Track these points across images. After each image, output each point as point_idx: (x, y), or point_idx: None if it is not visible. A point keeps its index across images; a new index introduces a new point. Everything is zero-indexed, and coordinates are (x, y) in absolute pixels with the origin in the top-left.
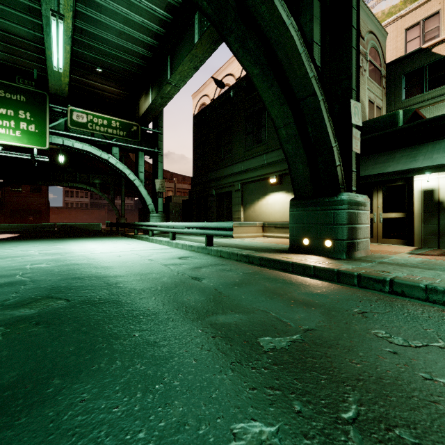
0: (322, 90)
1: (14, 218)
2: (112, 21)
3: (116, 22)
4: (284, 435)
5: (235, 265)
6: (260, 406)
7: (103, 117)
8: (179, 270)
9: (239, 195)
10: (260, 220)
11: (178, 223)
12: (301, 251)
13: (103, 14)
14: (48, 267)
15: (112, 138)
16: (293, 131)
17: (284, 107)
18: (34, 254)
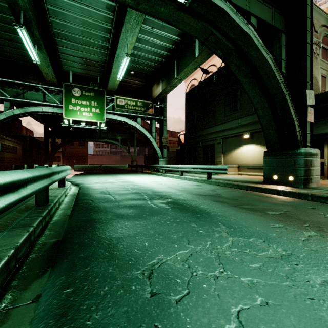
0: (287, 88)
1: (70, 161)
2: (145, 46)
3: (147, 46)
4: (286, 226)
5: (233, 189)
6: (276, 222)
7: (133, 100)
8: (204, 191)
9: (220, 146)
10: (236, 163)
11: (186, 165)
12: (272, 183)
13: (140, 43)
14: (137, 187)
15: (137, 112)
16: (267, 112)
17: (262, 98)
18: (117, 182)
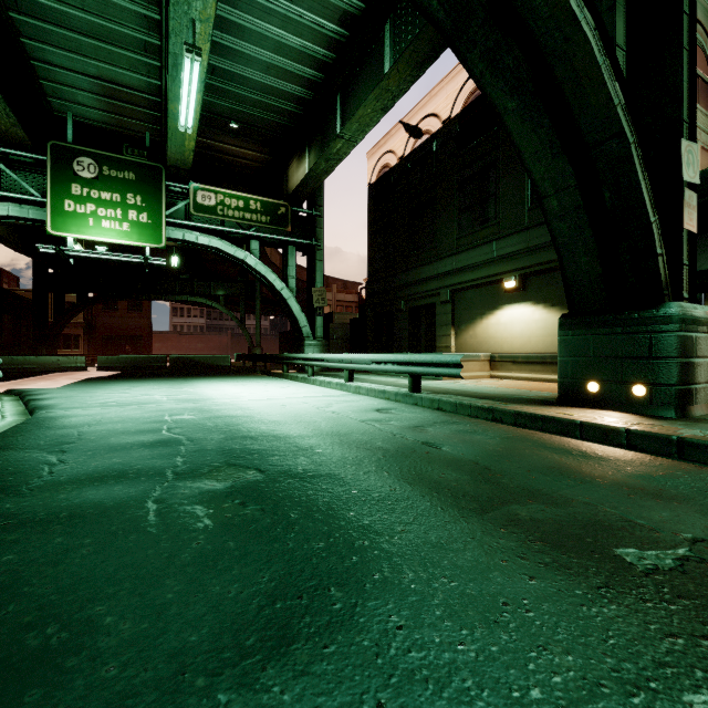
0: (632, 127)
1: (107, 348)
2: (258, 51)
3: (263, 51)
4: None
5: (477, 424)
6: None
7: (238, 196)
8: (391, 430)
9: (448, 309)
10: (485, 350)
11: (359, 355)
12: (583, 403)
13: (245, 42)
14: (195, 420)
15: (250, 227)
16: (572, 201)
17: (559, 160)
18: (163, 401)
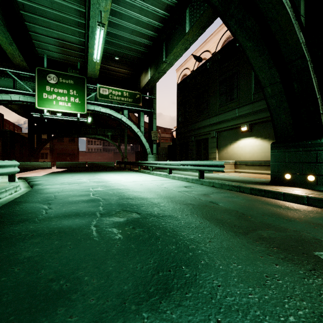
0: (308, 53)
1: (59, 159)
2: (128, 24)
3: (130, 24)
4: None
5: (233, 193)
6: None
7: (118, 90)
8: (193, 196)
9: (214, 140)
10: (232, 159)
11: (174, 162)
12: (283, 184)
13: (122, 20)
14: (104, 190)
15: (123, 104)
16: (278, 89)
17: (272, 70)
18: (87, 182)
